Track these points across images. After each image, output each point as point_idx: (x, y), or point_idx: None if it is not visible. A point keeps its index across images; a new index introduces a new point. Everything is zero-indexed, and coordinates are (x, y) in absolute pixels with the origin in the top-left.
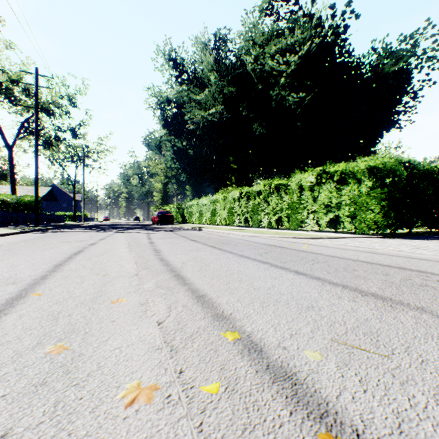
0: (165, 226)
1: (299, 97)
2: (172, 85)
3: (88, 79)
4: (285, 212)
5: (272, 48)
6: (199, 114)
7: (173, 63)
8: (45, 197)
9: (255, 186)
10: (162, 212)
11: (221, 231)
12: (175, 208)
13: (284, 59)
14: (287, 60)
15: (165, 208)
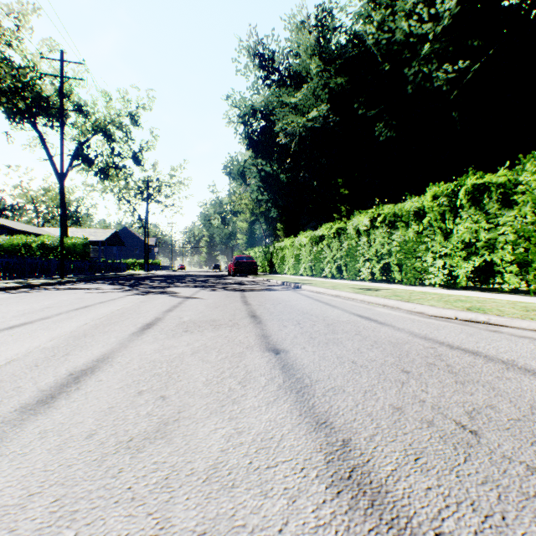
0: (244, 277)
1: (455, 70)
2: (258, 90)
3: (153, 89)
4: (507, 251)
5: (408, 1)
6: (295, 122)
7: (260, 60)
8: (109, 242)
9: (408, 200)
10: (241, 258)
11: (345, 294)
12: (260, 252)
13: (430, 10)
14: (434, 15)
15: (248, 252)
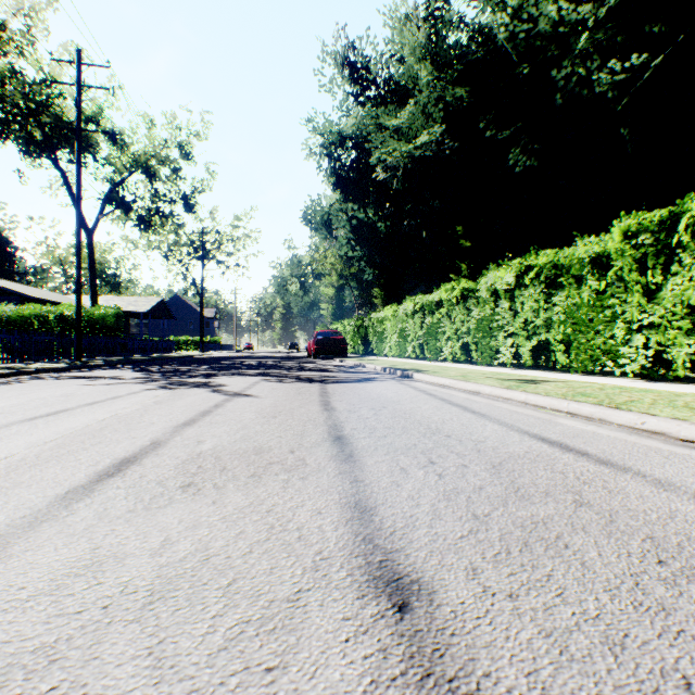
0: (328, 360)
1: (626, 69)
2: (348, 110)
3: (209, 112)
4: None
5: None
6: (397, 151)
7: (351, 70)
8: (153, 313)
9: (580, 243)
10: (324, 334)
11: (490, 390)
12: (351, 325)
13: None
14: None
15: (335, 326)
